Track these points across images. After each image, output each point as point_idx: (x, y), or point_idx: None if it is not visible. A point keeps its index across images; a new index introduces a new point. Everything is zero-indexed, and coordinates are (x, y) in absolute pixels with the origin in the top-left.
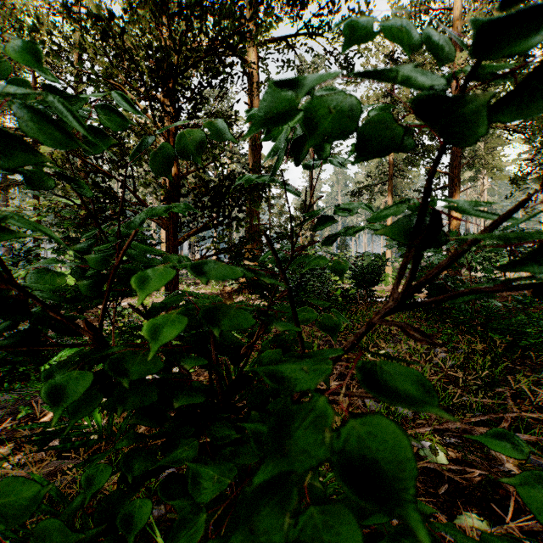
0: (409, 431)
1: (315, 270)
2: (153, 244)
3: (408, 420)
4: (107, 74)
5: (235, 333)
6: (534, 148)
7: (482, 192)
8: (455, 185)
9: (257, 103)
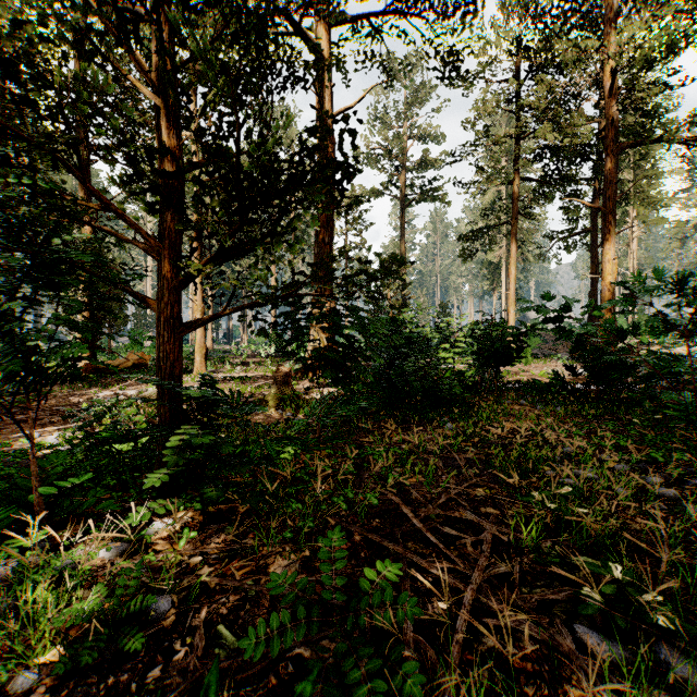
0: None
1: (414, 342)
2: (122, 282)
3: None
4: None
5: (289, 446)
6: (696, 185)
7: (630, 241)
8: (608, 224)
9: (329, 106)
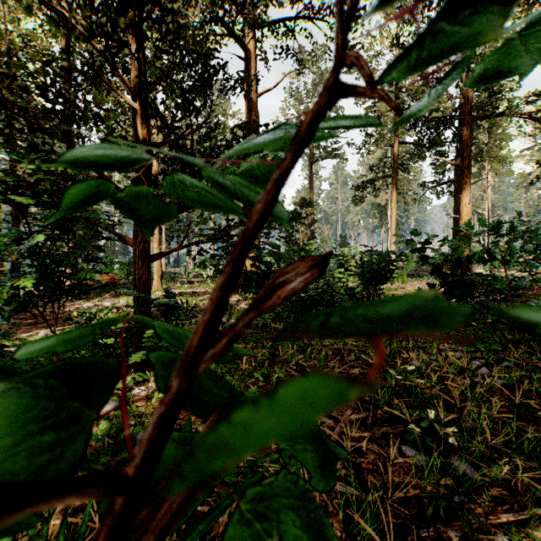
0: (490, 518)
1: None
2: (112, 228)
3: (476, 487)
4: (49, 1)
5: None
6: (538, 145)
7: (486, 188)
8: (465, 177)
9: (254, 88)
